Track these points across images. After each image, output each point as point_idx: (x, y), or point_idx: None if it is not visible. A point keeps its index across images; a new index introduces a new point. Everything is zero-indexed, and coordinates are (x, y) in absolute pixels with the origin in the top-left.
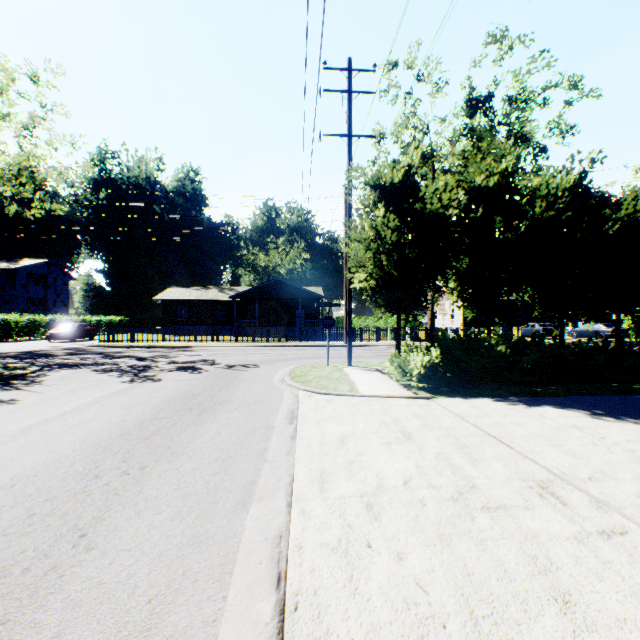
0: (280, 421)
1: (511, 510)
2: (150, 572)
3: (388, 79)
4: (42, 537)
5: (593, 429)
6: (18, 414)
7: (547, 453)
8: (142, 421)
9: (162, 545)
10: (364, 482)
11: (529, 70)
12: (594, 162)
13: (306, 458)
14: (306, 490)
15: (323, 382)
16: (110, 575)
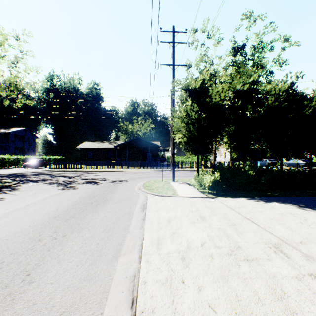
0: (137, 210)
1: (260, 261)
2: (62, 297)
3: (193, 37)
4: (6, 275)
5: (300, 215)
6: (4, 206)
7: (277, 228)
8: (66, 210)
9: (70, 281)
10: (180, 244)
11: (264, 32)
12: (298, 77)
13: (150, 230)
14: (149, 249)
15: (160, 189)
16: (40, 299)
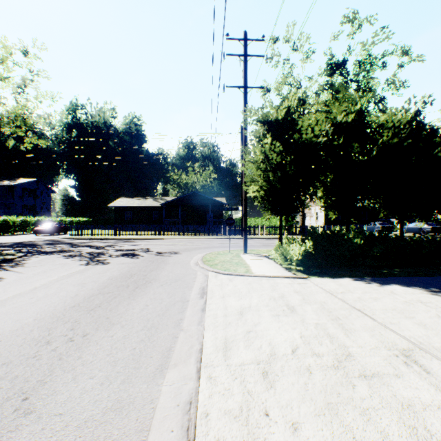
0: (194, 296)
1: (384, 378)
2: (75, 439)
3: (272, 50)
4: None
5: (435, 304)
6: (0, 289)
7: (403, 324)
8: (90, 295)
9: (89, 410)
10: (260, 350)
11: (373, 41)
12: (426, 103)
13: (213, 328)
14: (213, 357)
15: (226, 265)
16: None
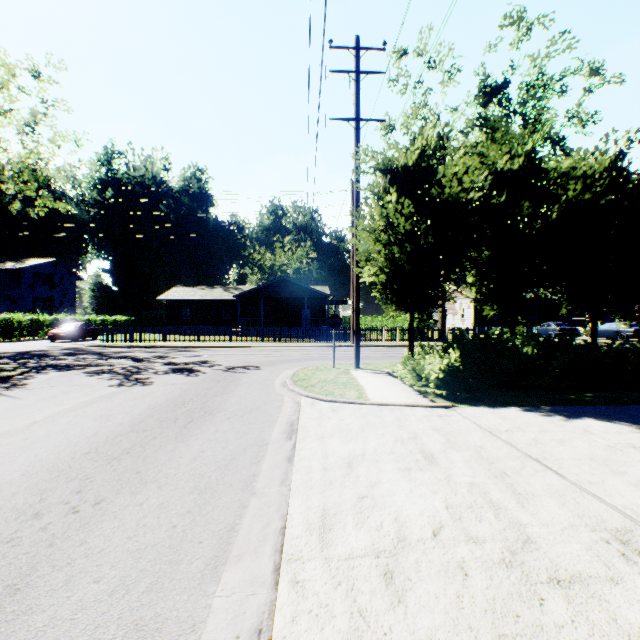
0: (276, 436)
1: (592, 585)
2: None
3: (397, 68)
4: None
5: None
6: None
7: (610, 485)
8: (117, 434)
9: None
10: (379, 531)
11: (548, 53)
12: (632, 141)
13: (304, 490)
14: (301, 543)
15: (328, 387)
16: None
